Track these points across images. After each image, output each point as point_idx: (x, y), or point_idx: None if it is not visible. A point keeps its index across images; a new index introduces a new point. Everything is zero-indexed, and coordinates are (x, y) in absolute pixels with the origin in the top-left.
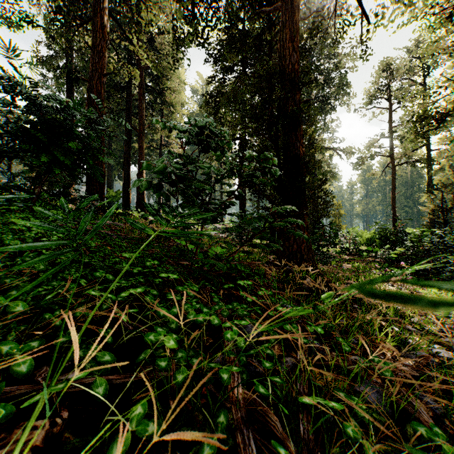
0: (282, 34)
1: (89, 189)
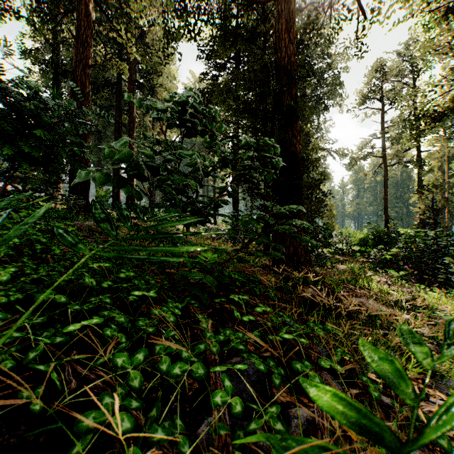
0: (278, 24)
1: (73, 188)
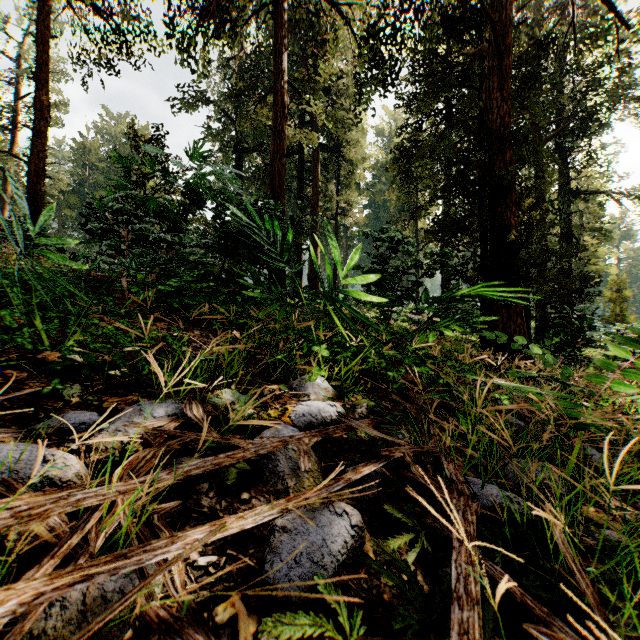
0: (488, 82)
1: (272, 277)
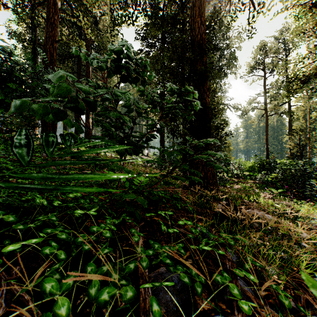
0: (193, 11)
1: (44, 129)
